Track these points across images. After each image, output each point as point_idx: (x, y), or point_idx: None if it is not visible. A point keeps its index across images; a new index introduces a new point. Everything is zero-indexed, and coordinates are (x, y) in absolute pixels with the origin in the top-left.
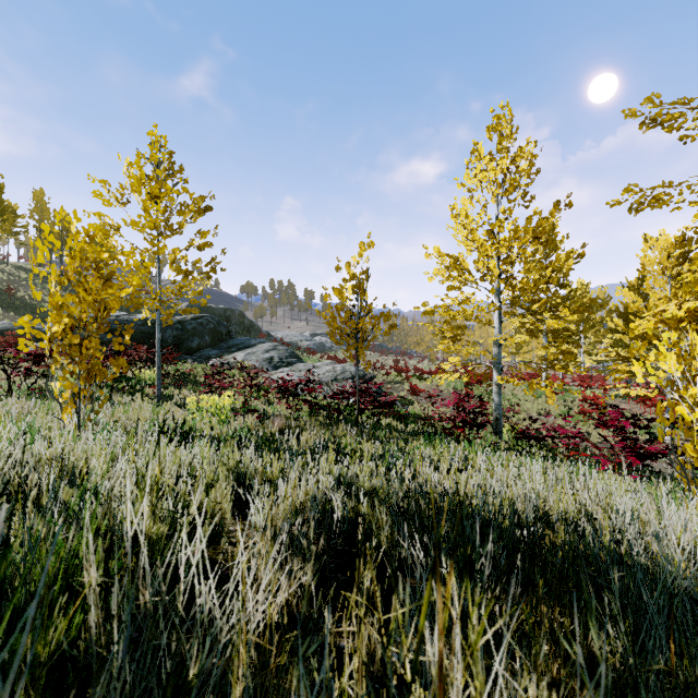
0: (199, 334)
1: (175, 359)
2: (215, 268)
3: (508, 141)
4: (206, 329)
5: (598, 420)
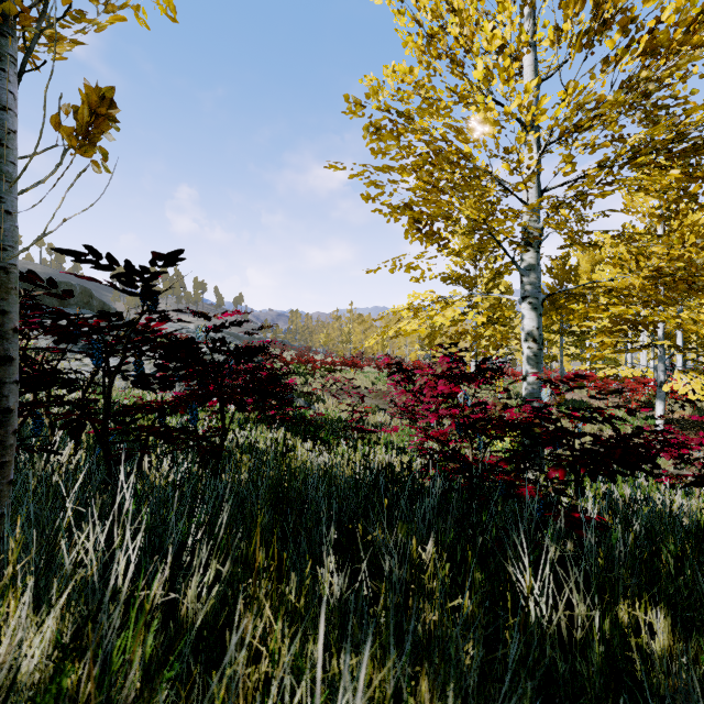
0: None
1: None
2: None
3: None
4: None
5: None
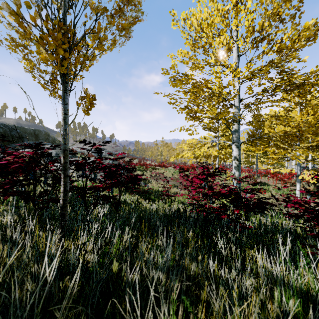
0: None
1: None
2: None
3: None
4: None
5: None
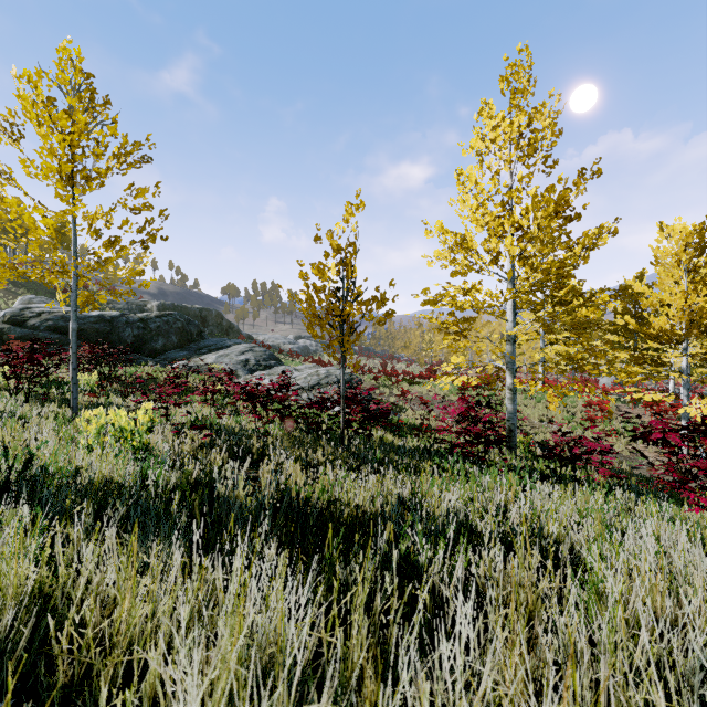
0: (164, 333)
1: (133, 361)
2: (153, 236)
3: (524, 97)
4: (173, 328)
5: (633, 431)
